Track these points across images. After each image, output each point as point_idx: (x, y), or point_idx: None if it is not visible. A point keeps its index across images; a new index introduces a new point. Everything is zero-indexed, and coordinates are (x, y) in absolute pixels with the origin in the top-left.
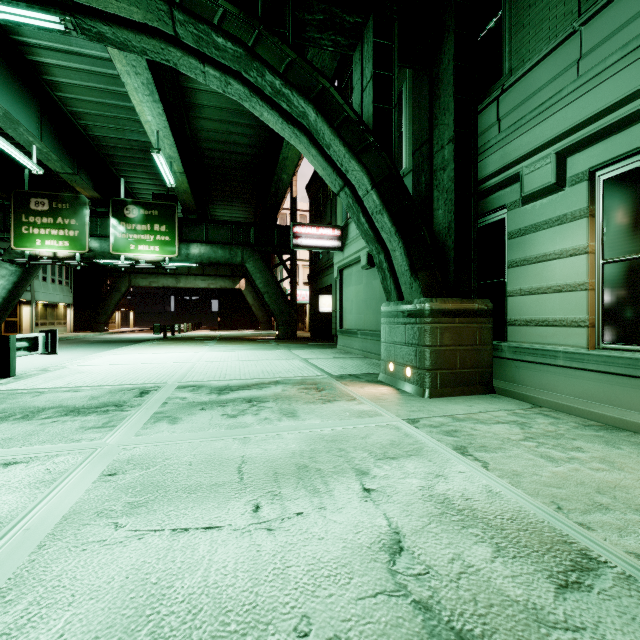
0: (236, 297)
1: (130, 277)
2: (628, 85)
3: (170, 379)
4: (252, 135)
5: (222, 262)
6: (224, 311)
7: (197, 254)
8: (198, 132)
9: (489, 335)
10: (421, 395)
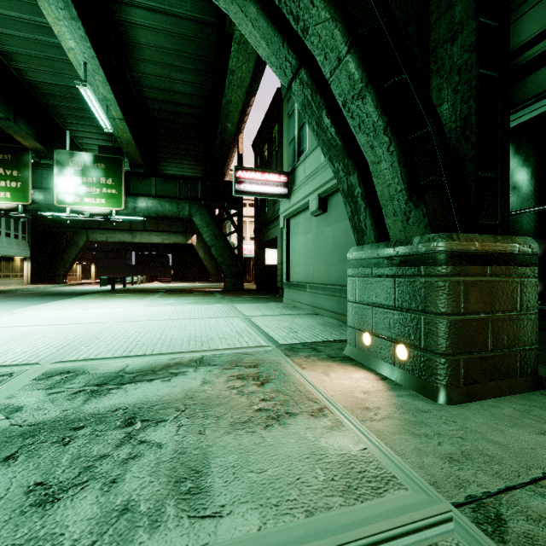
0: (189, 252)
1: (88, 232)
2: None
3: (49, 355)
4: (196, 83)
5: (169, 216)
6: (178, 264)
7: (144, 207)
8: (139, 79)
9: (534, 294)
10: (433, 397)
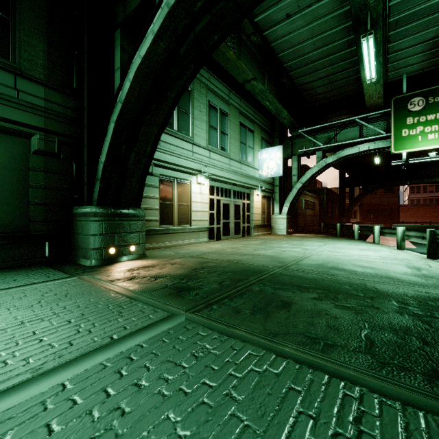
0: None
1: None
2: (169, 159)
3: (164, 329)
4: None
5: None
6: None
7: None
8: None
9: None
10: (146, 256)
